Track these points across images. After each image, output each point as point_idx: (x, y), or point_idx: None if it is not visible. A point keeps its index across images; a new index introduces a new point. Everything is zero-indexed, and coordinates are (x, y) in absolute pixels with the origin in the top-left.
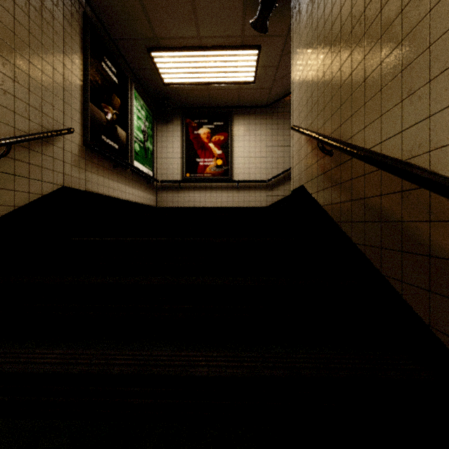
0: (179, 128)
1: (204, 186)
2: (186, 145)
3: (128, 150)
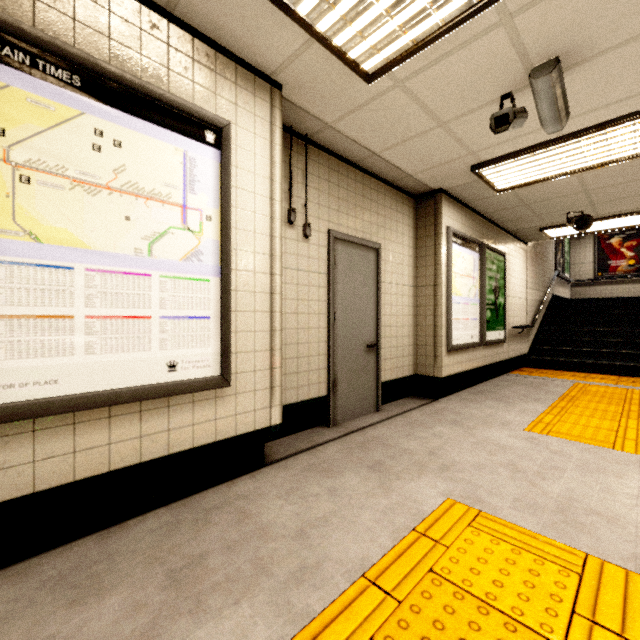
0: (591, 241)
1: (615, 282)
2: (597, 253)
3: (563, 269)
